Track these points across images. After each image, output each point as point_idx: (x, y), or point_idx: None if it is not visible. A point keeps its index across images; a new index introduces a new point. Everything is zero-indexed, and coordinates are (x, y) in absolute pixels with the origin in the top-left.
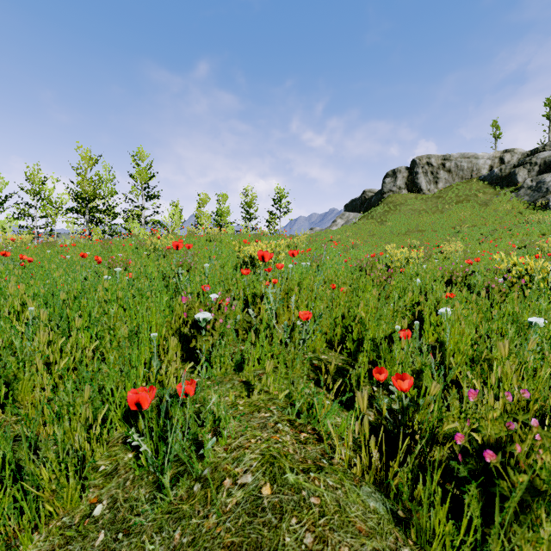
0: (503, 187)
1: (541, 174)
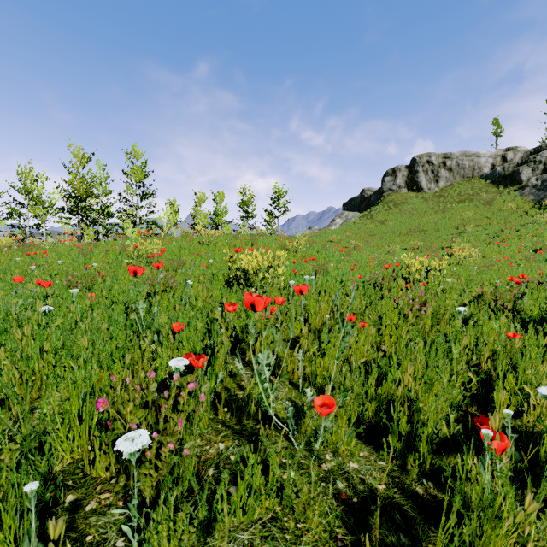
0: (506, 186)
1: (546, 172)
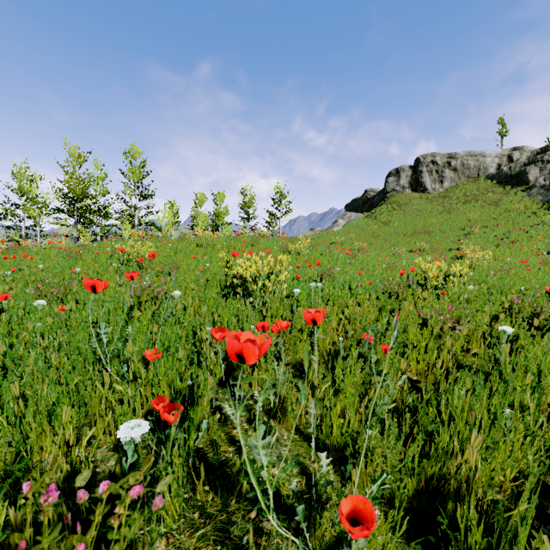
0: (513, 186)
1: None
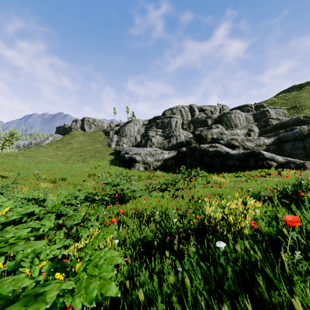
0: (107, 135)
1: (115, 134)
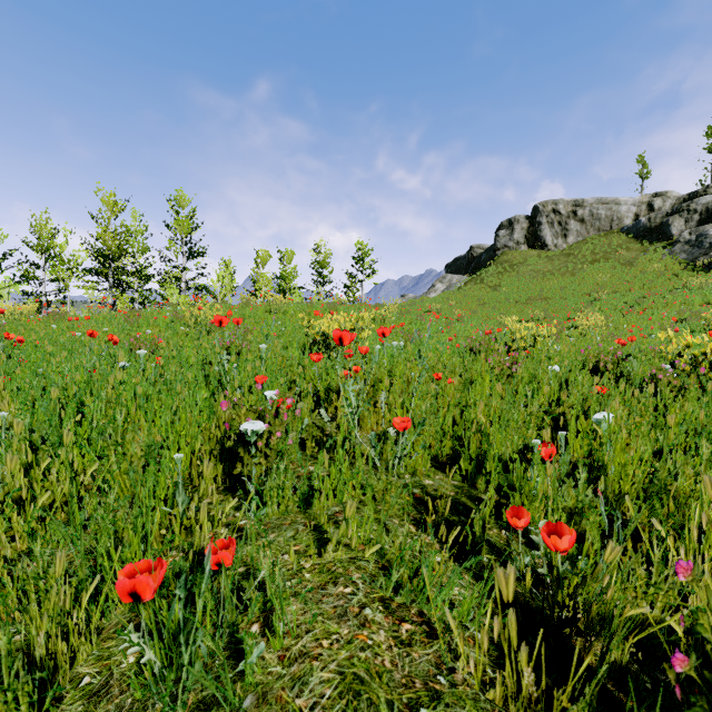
0: (652, 241)
1: (703, 224)
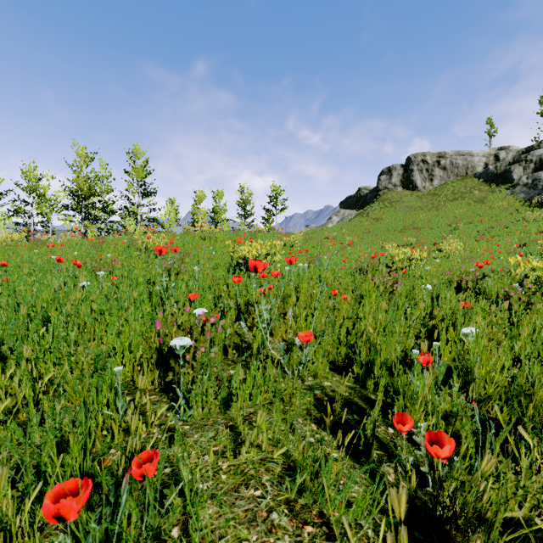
0: (498, 184)
1: (537, 171)
